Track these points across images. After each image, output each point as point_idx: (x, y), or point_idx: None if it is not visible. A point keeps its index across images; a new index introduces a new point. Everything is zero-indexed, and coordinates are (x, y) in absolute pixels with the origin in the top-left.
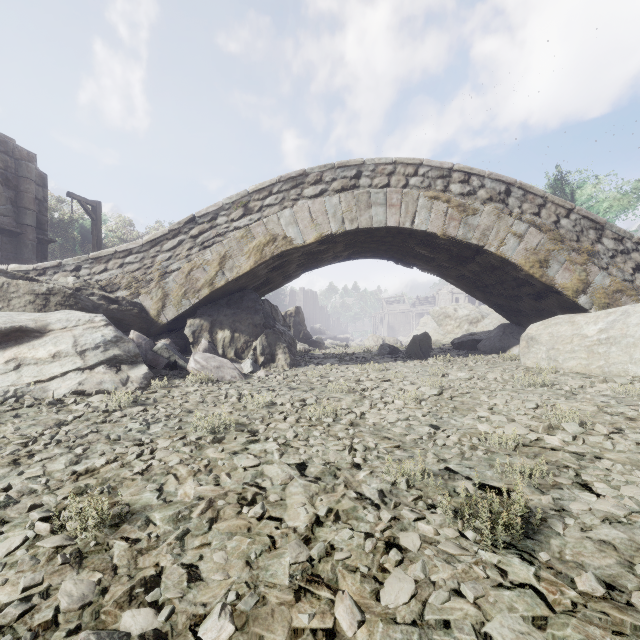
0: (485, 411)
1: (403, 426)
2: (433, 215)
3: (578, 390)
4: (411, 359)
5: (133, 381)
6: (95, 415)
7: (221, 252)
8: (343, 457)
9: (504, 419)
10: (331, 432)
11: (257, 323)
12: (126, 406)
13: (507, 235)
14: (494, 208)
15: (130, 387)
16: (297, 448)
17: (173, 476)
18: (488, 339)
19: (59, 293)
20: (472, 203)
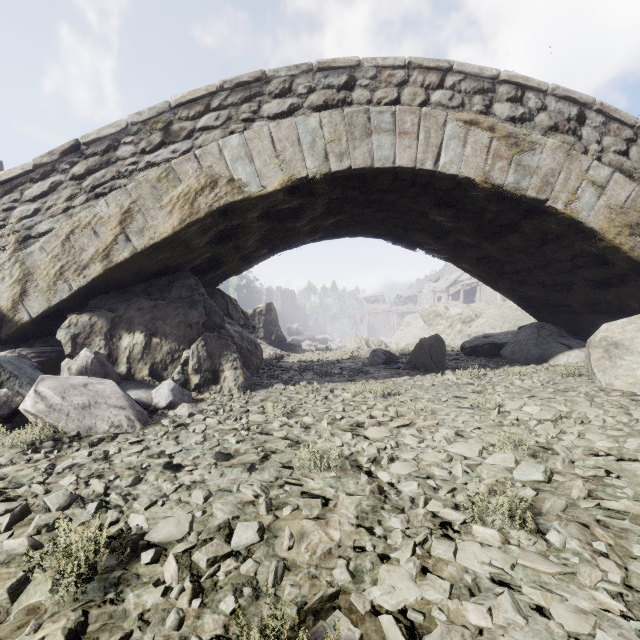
0: None
1: None
2: (469, 150)
3: None
4: (419, 372)
5: None
6: None
7: (123, 203)
8: None
9: None
10: None
11: (193, 322)
12: None
13: (581, 184)
14: (561, 142)
15: None
16: None
17: None
18: (517, 343)
19: None
20: (528, 132)
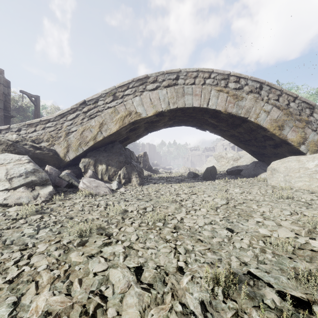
0: (259, 217)
1: (209, 229)
2: (219, 100)
3: (311, 201)
4: (205, 180)
5: (41, 196)
6: (6, 222)
7: (100, 121)
8: (170, 260)
9: (274, 224)
10: (161, 235)
11: (121, 161)
12: (30, 215)
13: (260, 111)
14: (253, 96)
15: (38, 200)
16: (137, 250)
17: (35, 284)
18: (247, 169)
19: (4, 143)
20: (241, 93)
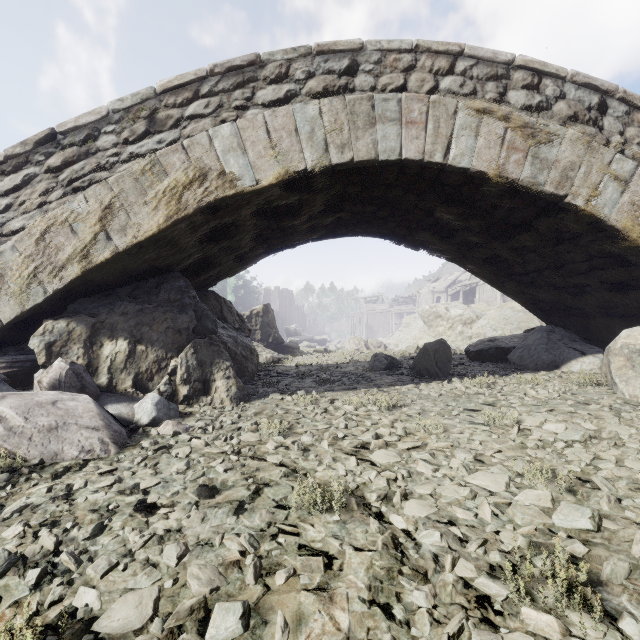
0: None
1: None
2: (481, 141)
3: None
4: (423, 379)
5: None
6: None
7: (104, 198)
8: None
9: None
10: None
11: (182, 327)
12: None
13: (602, 179)
14: (580, 133)
15: None
16: None
17: None
18: (525, 348)
19: None
20: (546, 122)
